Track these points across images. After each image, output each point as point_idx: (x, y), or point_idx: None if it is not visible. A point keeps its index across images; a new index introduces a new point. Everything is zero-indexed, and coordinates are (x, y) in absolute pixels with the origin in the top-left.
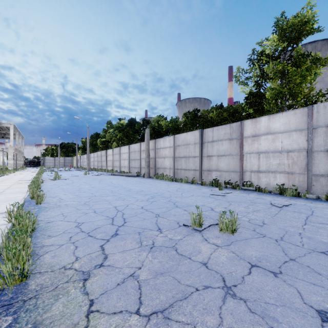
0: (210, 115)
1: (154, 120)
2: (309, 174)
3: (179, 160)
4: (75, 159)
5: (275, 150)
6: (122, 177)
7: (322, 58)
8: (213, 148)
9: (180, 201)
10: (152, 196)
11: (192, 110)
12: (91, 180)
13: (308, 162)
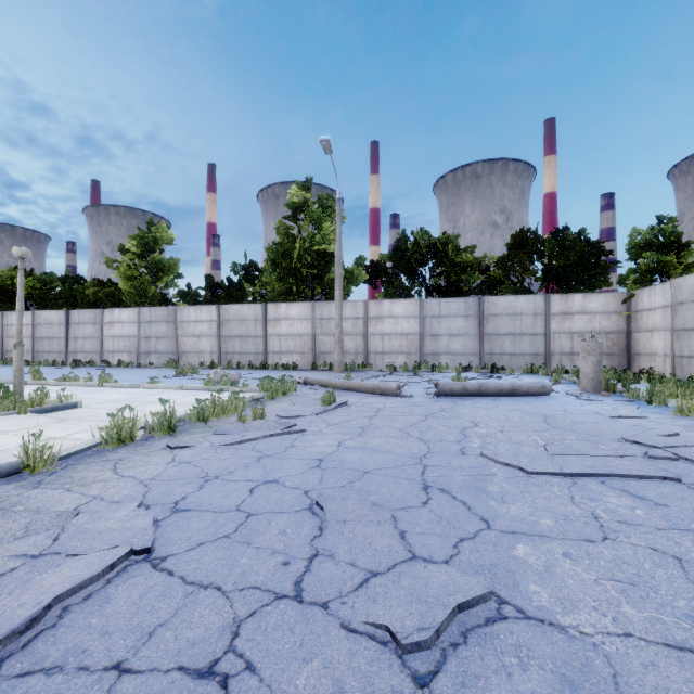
0: (87, 292)
1: (2, 275)
2: (138, 352)
3: (40, 341)
4: None
5: (123, 336)
6: None
7: (176, 266)
8: (80, 331)
9: None
10: None
11: (71, 277)
12: None
13: (138, 345)
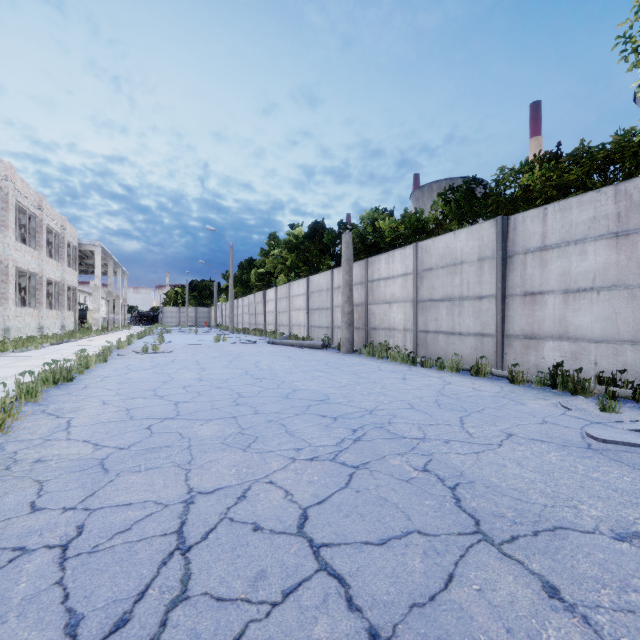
0: (524, 179)
1: (363, 218)
2: None
3: (430, 308)
4: (213, 310)
5: None
6: (289, 349)
7: None
8: (548, 270)
9: (478, 478)
10: (355, 430)
11: (463, 181)
12: (217, 355)
13: None
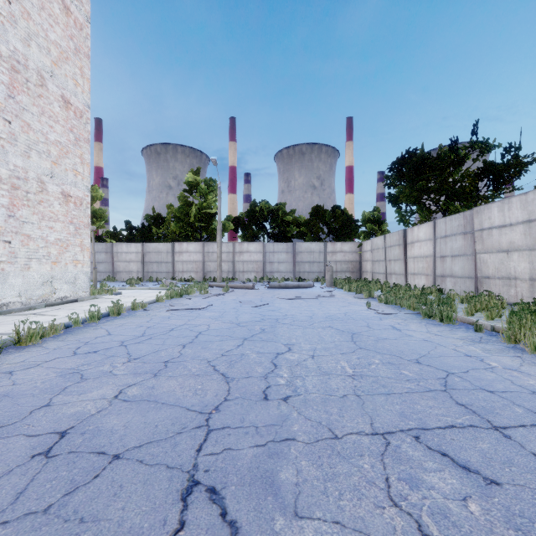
0: None
1: None
2: None
3: None
4: None
5: None
6: None
7: (105, 214)
8: None
9: None
10: None
11: None
12: None
13: None
